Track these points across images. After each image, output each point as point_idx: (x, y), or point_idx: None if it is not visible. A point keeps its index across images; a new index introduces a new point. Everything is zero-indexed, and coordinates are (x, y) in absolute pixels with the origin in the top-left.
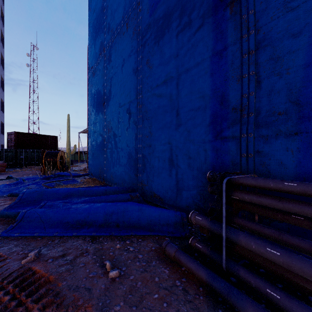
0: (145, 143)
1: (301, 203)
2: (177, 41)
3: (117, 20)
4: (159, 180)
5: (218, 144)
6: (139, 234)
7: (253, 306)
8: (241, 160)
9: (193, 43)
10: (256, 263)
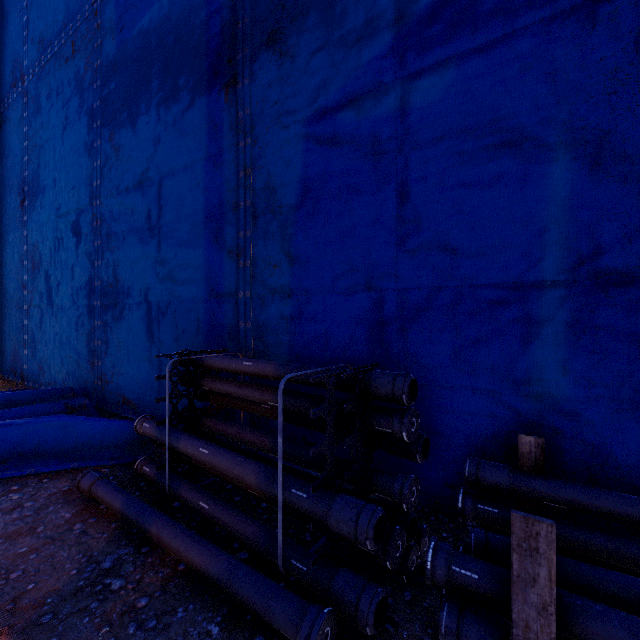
0: (107, 298)
1: (256, 386)
2: (160, 116)
3: (52, 25)
4: (131, 370)
5: (213, 305)
6: (48, 470)
7: (160, 522)
8: (238, 331)
9: (182, 129)
10: (222, 478)
